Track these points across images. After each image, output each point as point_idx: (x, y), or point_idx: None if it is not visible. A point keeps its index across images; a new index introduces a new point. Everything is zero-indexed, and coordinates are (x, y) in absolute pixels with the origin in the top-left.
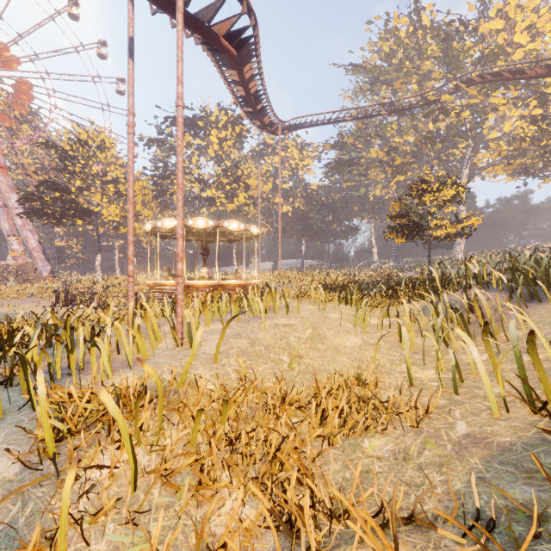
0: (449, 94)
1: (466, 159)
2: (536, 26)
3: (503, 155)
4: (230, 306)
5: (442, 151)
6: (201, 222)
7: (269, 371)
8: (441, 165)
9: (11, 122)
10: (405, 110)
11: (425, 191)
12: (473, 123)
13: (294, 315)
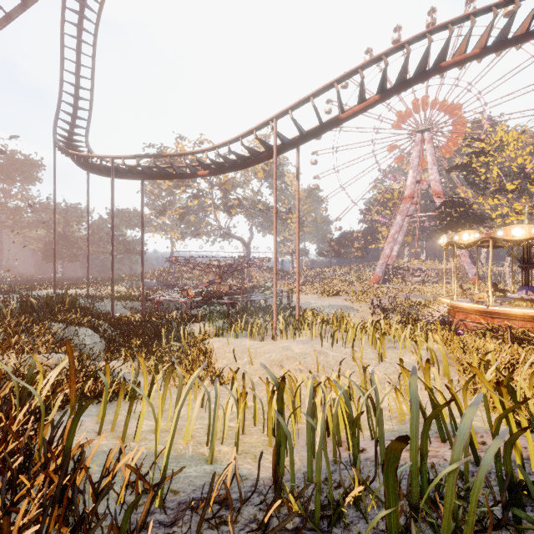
0: None
1: None
2: None
3: None
4: (356, 331)
5: None
6: (466, 236)
7: (230, 358)
8: None
9: (452, 153)
10: None
11: None
12: None
13: (328, 350)
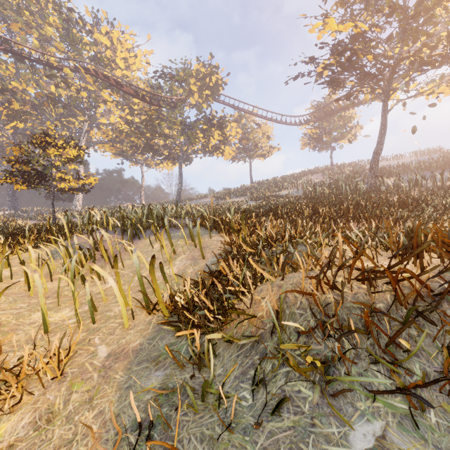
0: (71, 70)
1: (84, 131)
2: (129, 61)
3: (110, 138)
4: None
5: (64, 116)
6: None
7: None
8: (62, 128)
9: None
10: (26, 58)
11: (50, 144)
12: (89, 105)
13: None
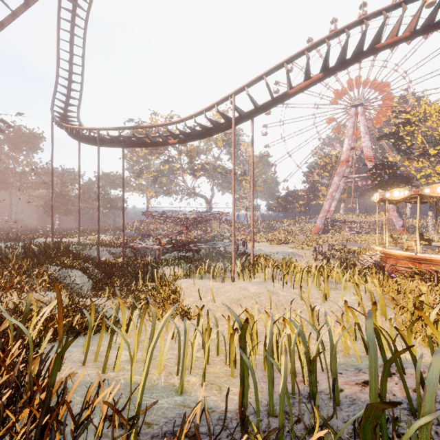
0: None
1: None
2: None
3: None
4: (302, 274)
5: None
6: (396, 193)
7: (196, 296)
8: None
9: (381, 124)
10: None
11: None
12: None
13: (279, 290)
